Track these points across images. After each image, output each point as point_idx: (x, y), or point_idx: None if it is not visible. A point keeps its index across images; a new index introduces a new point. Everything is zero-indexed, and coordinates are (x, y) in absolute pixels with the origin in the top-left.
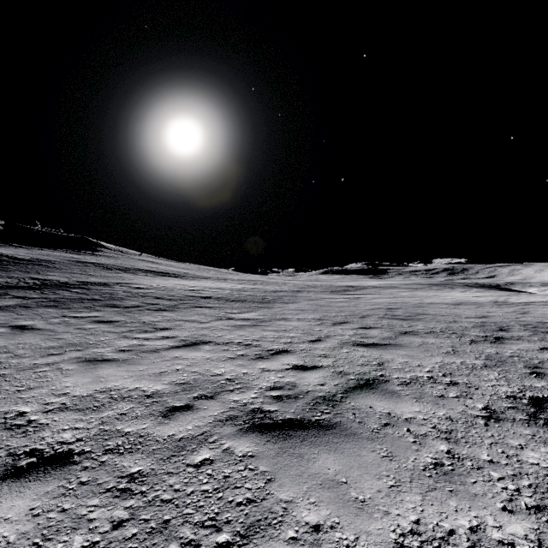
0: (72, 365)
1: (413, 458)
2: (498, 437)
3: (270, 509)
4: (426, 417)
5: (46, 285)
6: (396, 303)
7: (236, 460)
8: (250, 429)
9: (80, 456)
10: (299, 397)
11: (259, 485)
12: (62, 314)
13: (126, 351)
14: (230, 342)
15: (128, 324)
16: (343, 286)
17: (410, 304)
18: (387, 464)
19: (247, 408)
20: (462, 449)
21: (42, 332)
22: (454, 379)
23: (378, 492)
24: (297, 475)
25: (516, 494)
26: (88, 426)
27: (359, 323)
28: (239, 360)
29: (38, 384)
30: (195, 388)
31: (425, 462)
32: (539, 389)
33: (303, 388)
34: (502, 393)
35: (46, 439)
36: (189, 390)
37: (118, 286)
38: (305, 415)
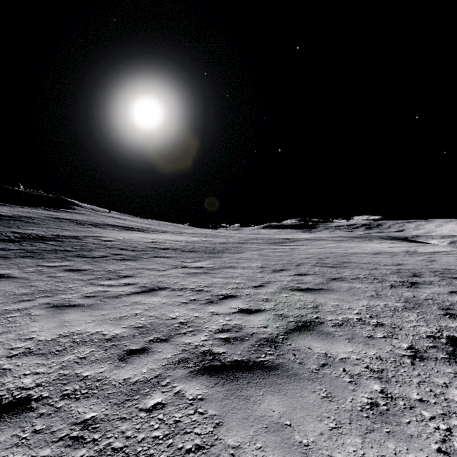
0: (40, 310)
1: (350, 398)
2: (425, 375)
3: (218, 456)
4: (359, 357)
5: (25, 238)
6: (325, 253)
7: (187, 403)
8: (200, 371)
9: (38, 402)
10: (245, 339)
11: (207, 430)
12: (37, 264)
13: (91, 297)
14: (184, 288)
15: (95, 273)
16: (281, 238)
17: (337, 254)
18: (327, 405)
19: (198, 351)
20: (394, 388)
21: (17, 280)
22: (380, 321)
23: (321, 435)
24: (244, 418)
25: (448, 434)
26: (49, 371)
27: (295, 270)
28: (191, 304)
29: (7, 329)
30: (151, 331)
31: (361, 403)
32: (453, 329)
33: (248, 330)
34: (422, 333)
35: (7, 385)
36: (146, 333)
37: (89, 239)
38: (250, 357)
